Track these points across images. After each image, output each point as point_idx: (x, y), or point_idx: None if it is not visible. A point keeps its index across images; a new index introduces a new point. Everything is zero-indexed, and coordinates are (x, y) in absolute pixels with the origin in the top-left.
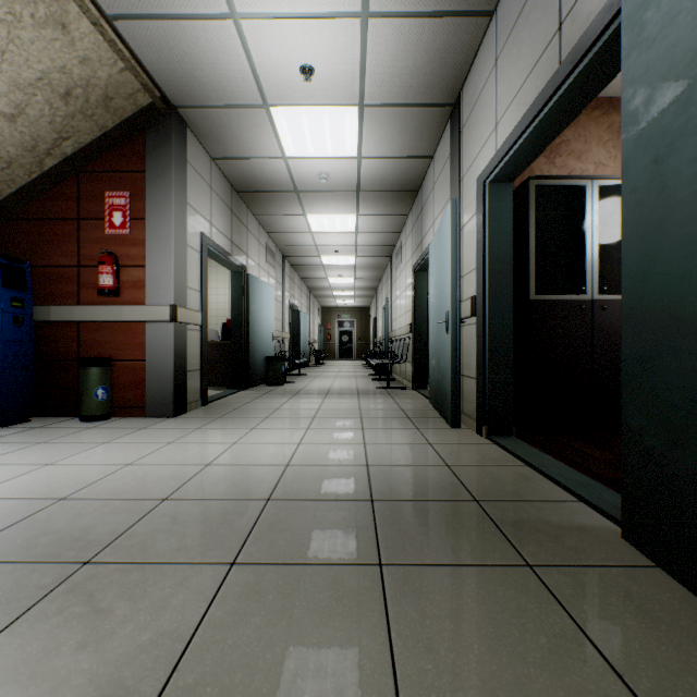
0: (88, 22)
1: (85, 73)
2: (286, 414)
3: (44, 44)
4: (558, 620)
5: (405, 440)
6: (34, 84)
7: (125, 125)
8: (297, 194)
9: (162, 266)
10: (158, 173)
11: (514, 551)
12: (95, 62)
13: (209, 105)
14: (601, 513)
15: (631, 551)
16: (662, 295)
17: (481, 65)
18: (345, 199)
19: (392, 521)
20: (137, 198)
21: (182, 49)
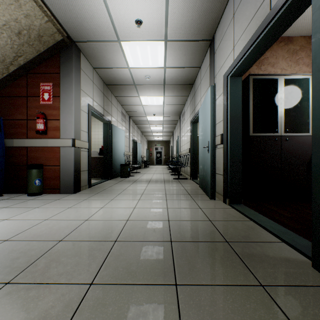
0: None
1: (28, 22)
2: (129, 192)
3: (5, 6)
4: None
5: (188, 206)
6: (1, 27)
7: (49, 50)
8: (135, 86)
9: (68, 119)
10: (66, 74)
11: (252, 275)
12: (32, 17)
13: (91, 40)
14: (296, 250)
15: (318, 275)
16: None
17: (226, 18)
18: (158, 88)
19: (182, 254)
20: (56, 86)
21: (76, 11)
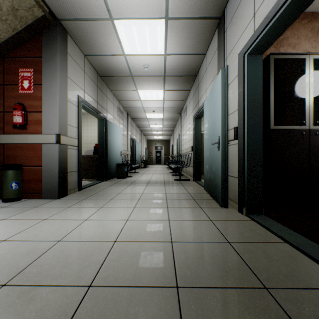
0: None
1: None
2: (124, 196)
3: None
4: None
5: (195, 217)
6: None
7: (29, 29)
8: (132, 78)
9: (51, 111)
10: (49, 58)
11: None
12: None
13: (78, 18)
14: None
15: None
16: None
17: None
18: (158, 81)
19: None
20: (37, 72)
21: None
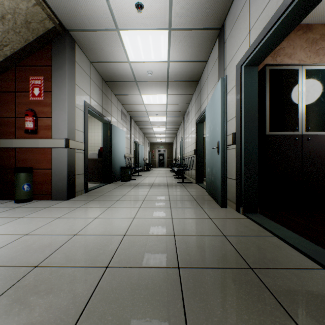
0: None
1: (12, 5)
2: (129, 198)
3: None
4: None
5: (195, 216)
6: None
7: (40, 40)
8: (136, 83)
9: (61, 117)
10: (58, 66)
11: None
12: None
13: (86, 29)
14: None
15: None
16: None
17: (239, 0)
18: (161, 86)
19: (195, 290)
20: (47, 80)
21: None
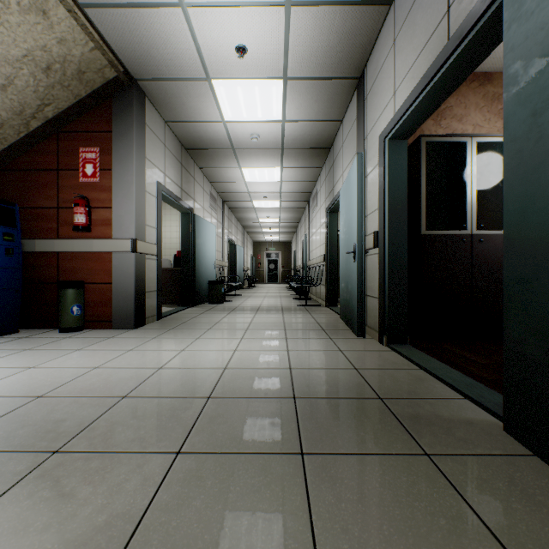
0: (64, 9)
1: (62, 51)
2: (225, 326)
3: (28, 27)
4: (454, 503)
5: (321, 348)
6: (20, 60)
7: (95, 94)
8: (234, 151)
9: (125, 207)
10: (122, 133)
11: (414, 442)
12: (70, 42)
13: (163, 78)
14: (484, 409)
15: (511, 442)
16: (540, 227)
17: (382, 45)
18: (272, 155)
19: (311, 415)
20: (105, 153)
21: (140, 32)
